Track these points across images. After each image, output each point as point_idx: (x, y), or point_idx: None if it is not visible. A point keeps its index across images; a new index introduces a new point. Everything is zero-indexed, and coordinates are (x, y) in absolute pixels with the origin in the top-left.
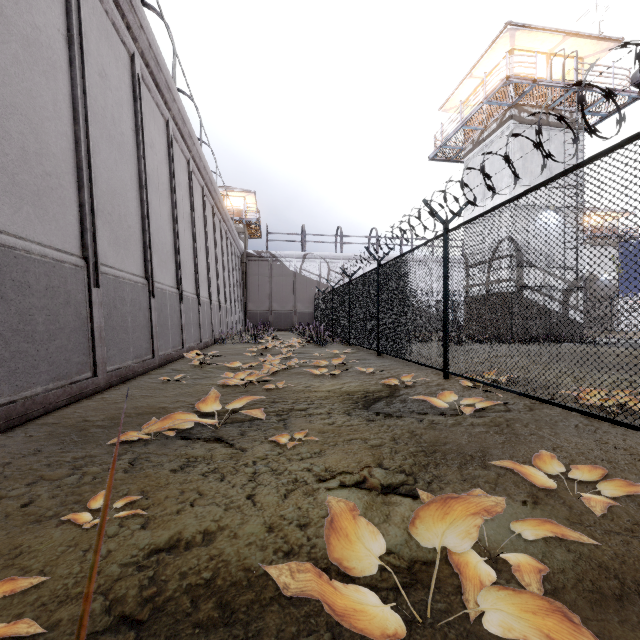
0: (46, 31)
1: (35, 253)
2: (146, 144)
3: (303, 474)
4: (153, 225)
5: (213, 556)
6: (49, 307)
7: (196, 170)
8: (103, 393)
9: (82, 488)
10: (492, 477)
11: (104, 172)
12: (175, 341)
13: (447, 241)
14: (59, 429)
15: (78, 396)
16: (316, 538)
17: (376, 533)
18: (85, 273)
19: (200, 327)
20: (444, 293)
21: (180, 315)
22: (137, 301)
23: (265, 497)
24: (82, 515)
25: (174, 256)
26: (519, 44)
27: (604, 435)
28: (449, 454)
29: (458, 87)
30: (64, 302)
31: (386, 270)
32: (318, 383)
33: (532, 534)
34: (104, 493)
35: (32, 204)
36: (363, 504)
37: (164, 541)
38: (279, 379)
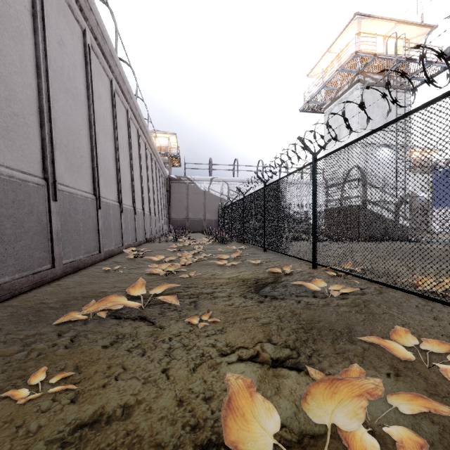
0: (14, 6)
1: (4, 174)
2: (95, 96)
3: (208, 349)
4: (100, 156)
5: (129, 431)
6: (15, 216)
7: (133, 117)
8: (59, 280)
9: (28, 363)
10: (359, 351)
11: (61, 115)
12: (117, 240)
13: (315, 167)
14: (20, 310)
15: (39, 283)
16: (219, 411)
17: (271, 413)
18: (45, 190)
19: (136, 230)
20: (313, 205)
21: (120, 221)
22: (87, 211)
23: (177, 371)
24: (21, 391)
25: (116, 179)
26: (364, 29)
27: (439, 313)
28: (323, 330)
29: (320, 59)
30: (28, 212)
31: (270, 189)
32: (221, 272)
33: (403, 410)
34: (43, 370)
35: (2, 137)
36: (257, 377)
37: (88, 416)
38: (192, 269)
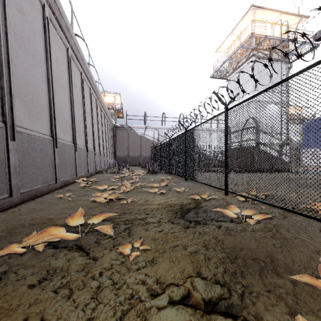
0: None
1: None
2: (53, 59)
3: (138, 288)
4: (57, 106)
5: None
6: None
7: (86, 78)
8: (16, 207)
9: None
10: (289, 287)
11: (21, 70)
12: (71, 172)
13: (227, 115)
14: None
15: None
16: None
17: None
18: (4, 131)
19: (88, 164)
20: (225, 145)
21: (75, 158)
22: (45, 149)
23: None
24: None
25: (71, 124)
26: (257, 17)
27: None
28: (247, 260)
29: (225, 40)
30: None
31: (190, 133)
32: (152, 198)
33: None
34: None
35: None
36: None
37: None
38: (129, 196)
